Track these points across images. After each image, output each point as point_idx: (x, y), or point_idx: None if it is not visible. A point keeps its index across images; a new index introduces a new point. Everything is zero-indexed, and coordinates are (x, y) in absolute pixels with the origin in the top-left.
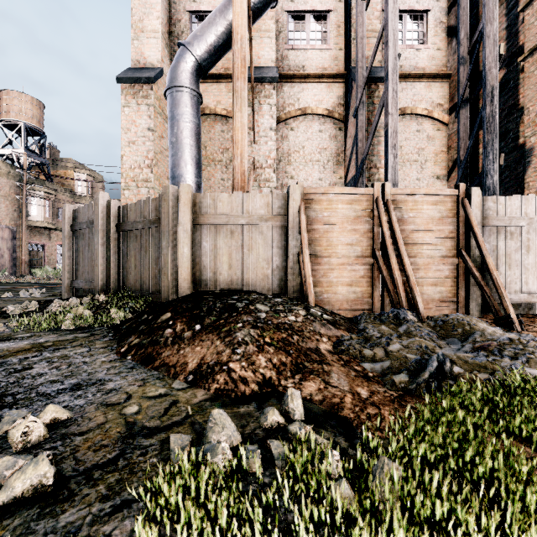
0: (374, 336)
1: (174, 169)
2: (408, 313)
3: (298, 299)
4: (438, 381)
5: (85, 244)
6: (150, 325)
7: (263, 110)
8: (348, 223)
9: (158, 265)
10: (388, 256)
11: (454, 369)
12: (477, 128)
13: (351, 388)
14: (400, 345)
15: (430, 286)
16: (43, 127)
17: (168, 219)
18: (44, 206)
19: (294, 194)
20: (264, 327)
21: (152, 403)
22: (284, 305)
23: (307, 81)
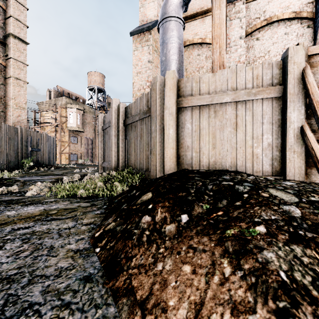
0: None
1: None
2: None
3: (318, 184)
4: None
5: (108, 138)
6: (129, 206)
7: (233, 24)
8: None
9: (149, 148)
10: None
11: None
12: None
13: None
14: None
15: None
16: (104, 87)
17: (156, 105)
18: None
19: (294, 56)
20: None
21: None
22: None
23: None
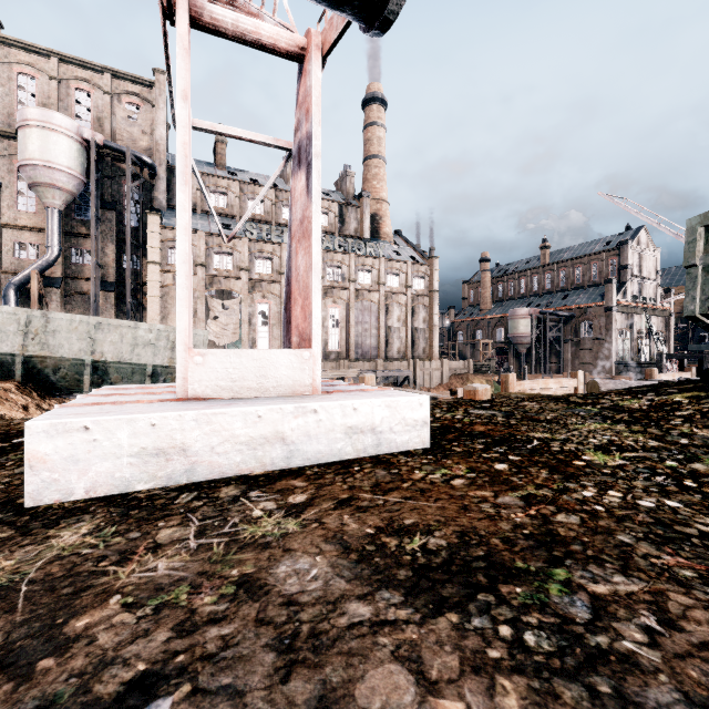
0: None
1: None
2: None
3: None
4: None
5: None
6: None
7: (54, 298)
8: None
9: None
10: None
11: None
12: (135, 317)
13: None
14: None
15: None
16: None
17: None
18: None
19: None
20: None
21: None
22: None
23: (82, 280)
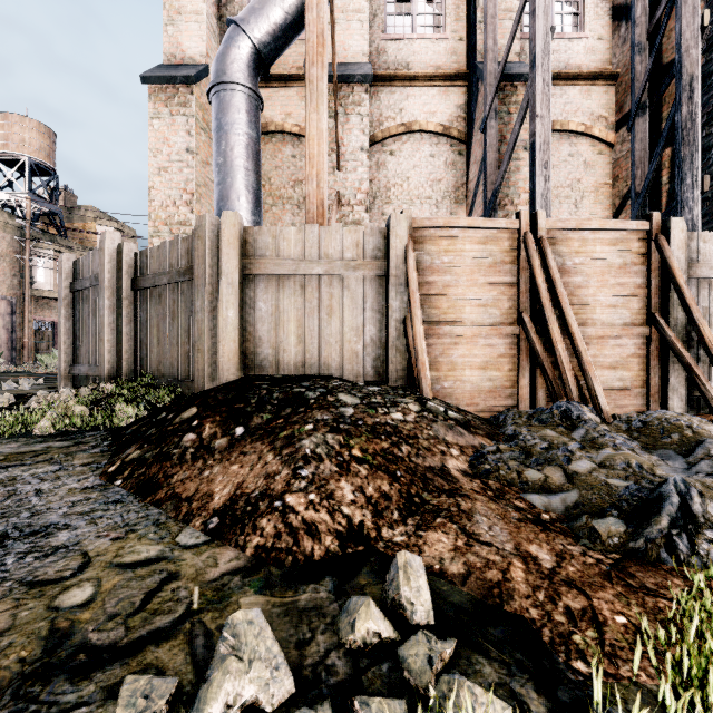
0: (537, 445)
1: (222, 204)
2: (584, 409)
3: (405, 388)
4: (688, 533)
5: (88, 311)
6: (162, 428)
7: (351, 122)
8: (481, 273)
9: (190, 338)
10: (545, 321)
11: (709, 509)
12: (663, 142)
13: (517, 545)
14: (590, 462)
15: (605, 370)
16: (54, 163)
17: (204, 266)
18: (55, 270)
19: (397, 227)
20: (351, 431)
21: (124, 579)
22: (384, 396)
23: (413, 85)
